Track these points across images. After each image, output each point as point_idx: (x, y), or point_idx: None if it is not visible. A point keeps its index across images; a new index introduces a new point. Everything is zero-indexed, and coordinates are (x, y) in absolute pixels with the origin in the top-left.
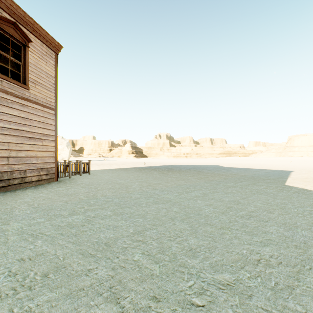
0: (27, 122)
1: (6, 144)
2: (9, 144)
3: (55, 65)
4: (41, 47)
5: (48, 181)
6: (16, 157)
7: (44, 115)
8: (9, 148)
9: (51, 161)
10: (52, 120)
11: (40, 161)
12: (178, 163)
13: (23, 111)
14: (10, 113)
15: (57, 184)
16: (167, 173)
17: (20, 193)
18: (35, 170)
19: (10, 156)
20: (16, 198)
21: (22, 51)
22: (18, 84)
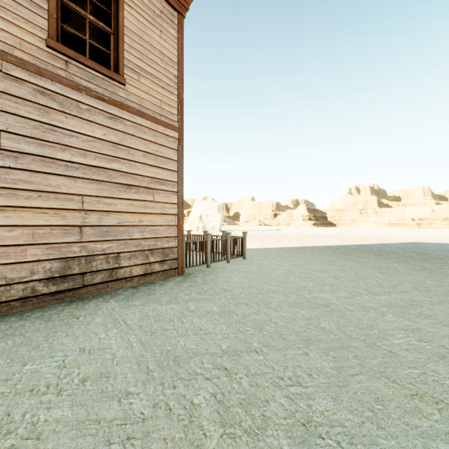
0: (121, 154)
1: (76, 197)
2: (82, 197)
3: (178, 39)
4: (150, 0)
5: (164, 275)
6: (98, 227)
7: (157, 139)
8: (83, 208)
9: (170, 234)
10: (173, 151)
11: (149, 235)
12: (420, 239)
13: (114, 129)
14: (86, 133)
15: (177, 285)
16: (443, 272)
17: (81, 317)
18: (138, 254)
19: (84, 223)
20: (43, 346)
21: (113, 6)
22: (102, 70)
